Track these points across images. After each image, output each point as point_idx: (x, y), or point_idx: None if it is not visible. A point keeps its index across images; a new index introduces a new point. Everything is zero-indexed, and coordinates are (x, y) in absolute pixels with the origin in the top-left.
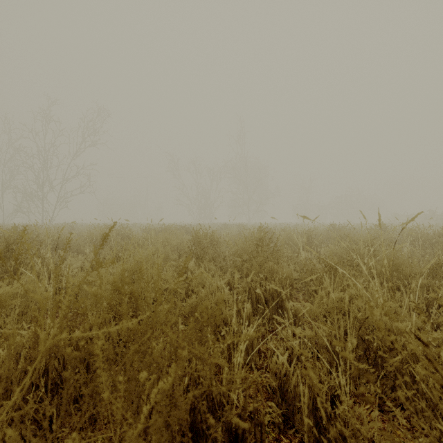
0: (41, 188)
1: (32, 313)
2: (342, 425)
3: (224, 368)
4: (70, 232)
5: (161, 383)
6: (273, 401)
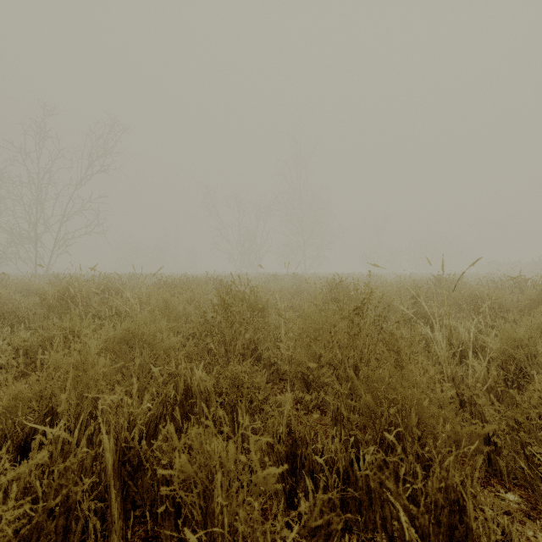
0: (33, 227)
1: None
2: None
3: None
4: None
5: None
6: None
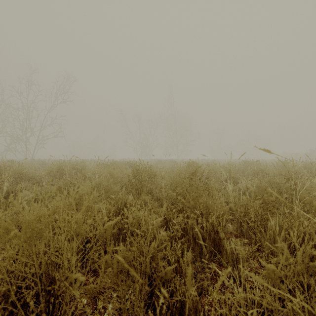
0: (24, 133)
1: None
2: None
3: None
4: None
5: None
6: None
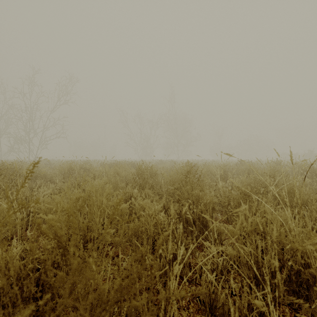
0: (28, 134)
1: None
2: None
3: (161, 291)
4: None
5: None
6: (203, 314)
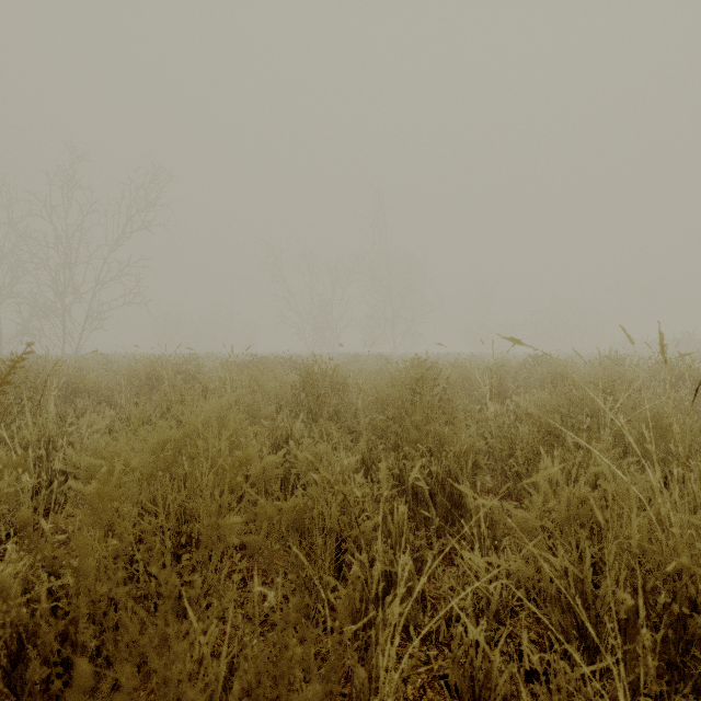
0: (60, 297)
1: None
2: None
3: (357, 670)
4: None
5: None
6: None
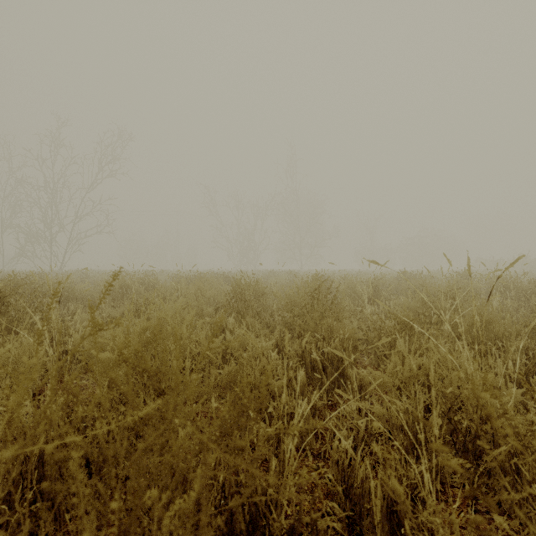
0: (48, 228)
1: (6, 394)
2: (426, 535)
3: (271, 458)
4: (59, 282)
5: (180, 501)
6: (335, 498)
